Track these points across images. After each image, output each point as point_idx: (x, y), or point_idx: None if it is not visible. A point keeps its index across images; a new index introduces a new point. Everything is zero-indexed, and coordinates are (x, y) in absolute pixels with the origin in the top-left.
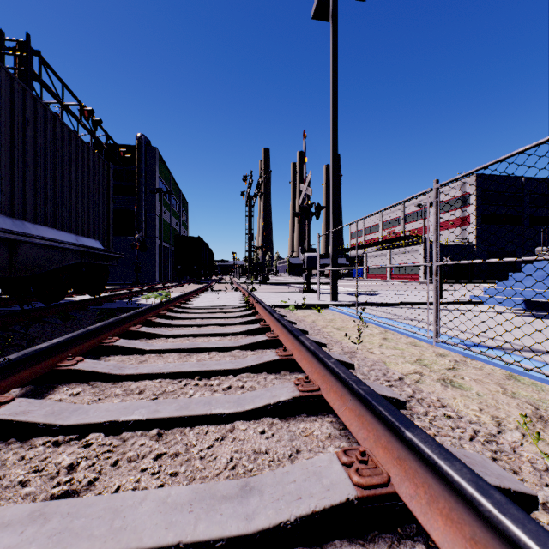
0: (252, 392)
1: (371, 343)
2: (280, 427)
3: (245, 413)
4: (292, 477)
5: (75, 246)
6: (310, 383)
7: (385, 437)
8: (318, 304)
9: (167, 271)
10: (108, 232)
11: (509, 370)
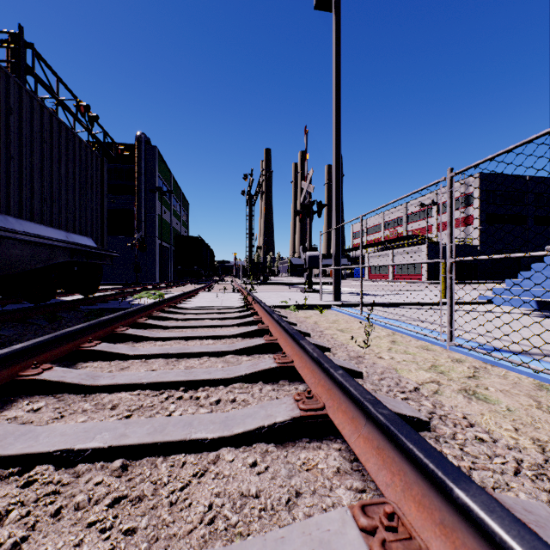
0: (243, 409)
1: (379, 347)
2: (275, 457)
3: (233, 437)
4: (290, 548)
5: (65, 243)
6: (313, 398)
7: (418, 487)
8: (320, 305)
9: (167, 271)
10: (102, 230)
11: (537, 378)
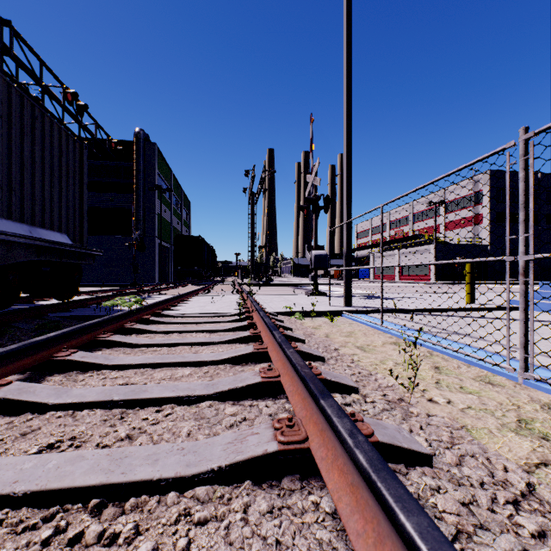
0: None
1: (421, 378)
2: None
3: None
4: None
5: (27, 239)
6: None
7: None
8: (330, 311)
9: (168, 272)
10: (81, 225)
11: None
